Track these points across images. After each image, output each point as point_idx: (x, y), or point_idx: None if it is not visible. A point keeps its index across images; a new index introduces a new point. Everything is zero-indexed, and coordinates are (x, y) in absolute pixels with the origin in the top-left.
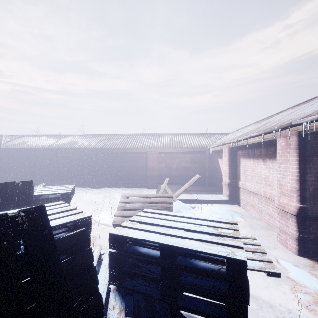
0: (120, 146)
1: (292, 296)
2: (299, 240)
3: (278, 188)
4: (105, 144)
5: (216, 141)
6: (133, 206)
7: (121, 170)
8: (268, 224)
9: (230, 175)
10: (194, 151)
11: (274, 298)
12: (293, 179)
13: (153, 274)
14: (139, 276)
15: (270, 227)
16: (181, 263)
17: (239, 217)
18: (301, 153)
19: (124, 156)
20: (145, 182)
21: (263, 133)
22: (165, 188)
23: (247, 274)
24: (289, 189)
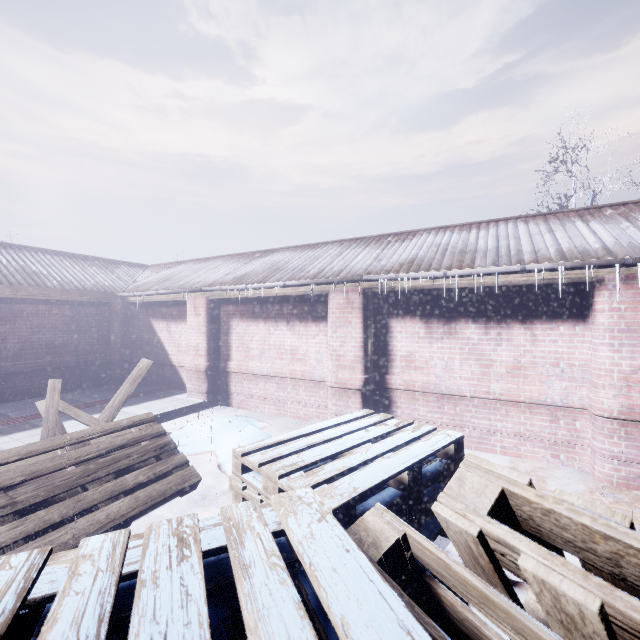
0: None
1: None
2: None
3: (334, 360)
4: None
5: (131, 280)
6: (53, 488)
7: None
8: (297, 418)
9: (211, 351)
10: (82, 300)
11: None
12: (358, 346)
13: None
14: None
15: (302, 420)
16: (423, 480)
17: (258, 421)
18: (365, 315)
19: None
20: None
21: (313, 284)
22: (59, 408)
23: None
24: (352, 359)
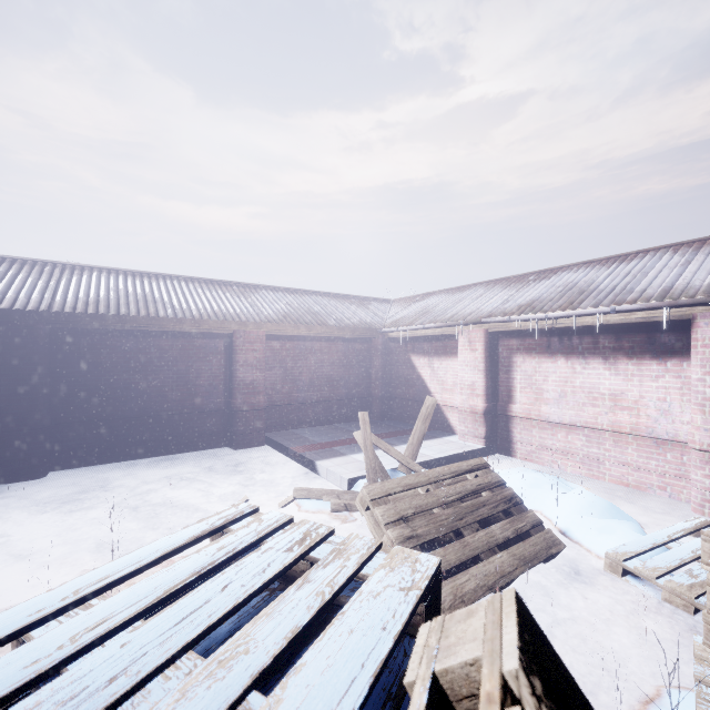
0: (135, 312)
1: None
2: None
3: (706, 413)
4: (55, 298)
5: (384, 316)
6: (438, 526)
7: (135, 397)
8: (622, 485)
9: (489, 391)
10: (353, 337)
11: None
12: None
13: None
14: None
15: (631, 489)
16: None
17: (569, 481)
18: None
19: (146, 348)
20: (224, 428)
21: (666, 307)
22: (372, 440)
23: None
24: None
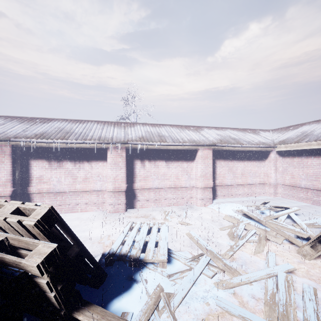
0: None
1: None
2: None
3: None
4: None
5: None
6: None
7: None
8: None
9: None
10: None
11: None
12: (9, 174)
13: None
14: None
15: None
16: None
17: None
18: (14, 158)
19: None
20: None
21: None
22: None
23: None
24: (4, 181)
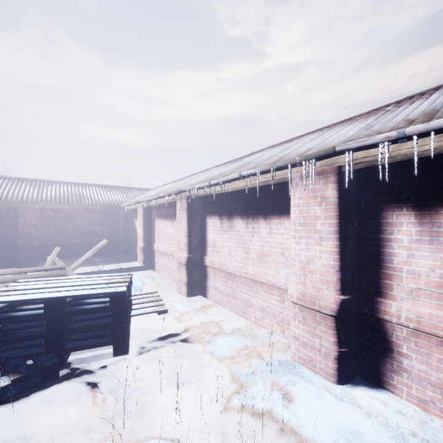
0: None
1: (171, 320)
2: (188, 284)
3: (177, 244)
4: None
5: (134, 198)
6: None
7: None
8: (174, 281)
9: (145, 237)
10: (102, 209)
11: (159, 327)
12: (185, 235)
13: (36, 332)
14: (16, 339)
15: (176, 283)
16: (69, 310)
17: (150, 280)
18: (189, 214)
19: None
20: (14, 257)
21: (167, 195)
22: (54, 260)
23: (143, 320)
24: (183, 244)
